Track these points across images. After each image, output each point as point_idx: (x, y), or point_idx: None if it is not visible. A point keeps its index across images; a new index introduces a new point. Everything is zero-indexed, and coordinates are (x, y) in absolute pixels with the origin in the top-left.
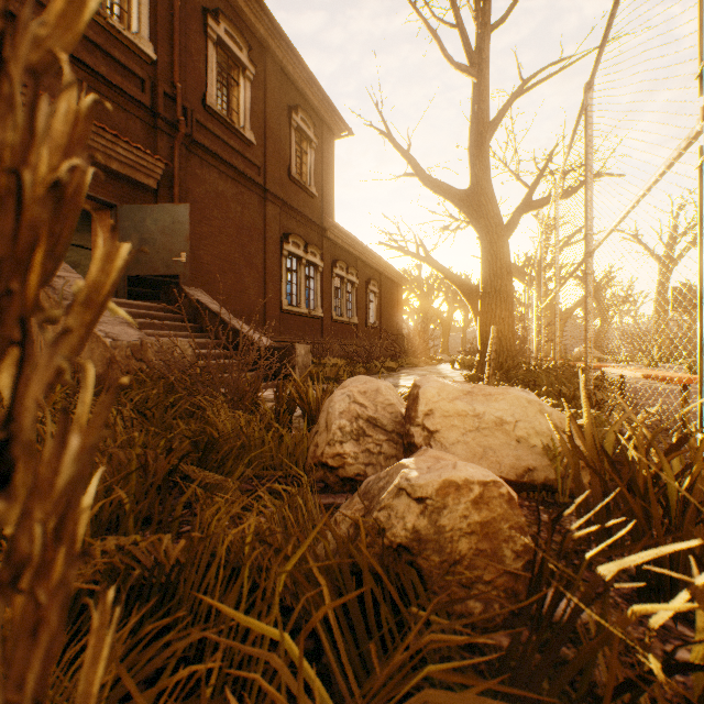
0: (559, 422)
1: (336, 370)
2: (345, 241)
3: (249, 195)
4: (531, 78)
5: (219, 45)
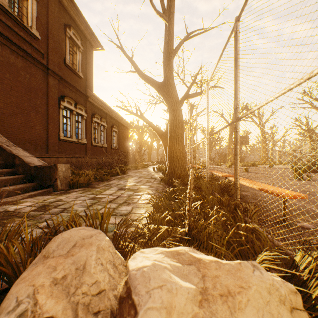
0: (290, 301)
1: (87, 178)
2: (100, 104)
3: (35, 69)
4: (191, 33)
5: None
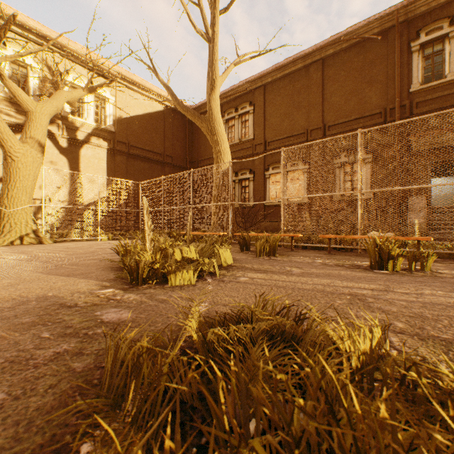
0: None
1: None
2: None
3: None
4: None
5: None
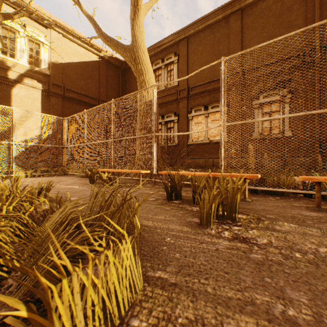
0: None
1: None
2: None
3: None
4: None
5: None
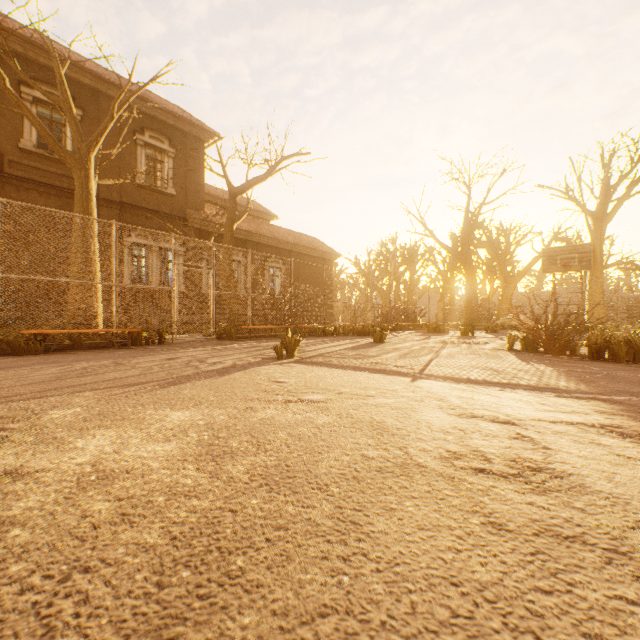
0: None
1: None
2: (218, 228)
3: None
4: (129, 97)
5: (41, 102)
